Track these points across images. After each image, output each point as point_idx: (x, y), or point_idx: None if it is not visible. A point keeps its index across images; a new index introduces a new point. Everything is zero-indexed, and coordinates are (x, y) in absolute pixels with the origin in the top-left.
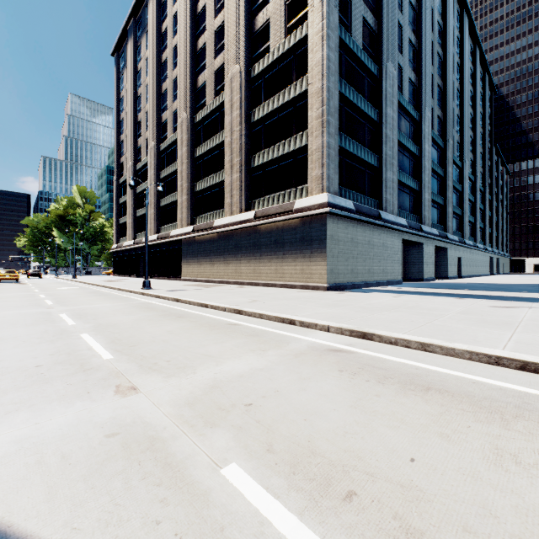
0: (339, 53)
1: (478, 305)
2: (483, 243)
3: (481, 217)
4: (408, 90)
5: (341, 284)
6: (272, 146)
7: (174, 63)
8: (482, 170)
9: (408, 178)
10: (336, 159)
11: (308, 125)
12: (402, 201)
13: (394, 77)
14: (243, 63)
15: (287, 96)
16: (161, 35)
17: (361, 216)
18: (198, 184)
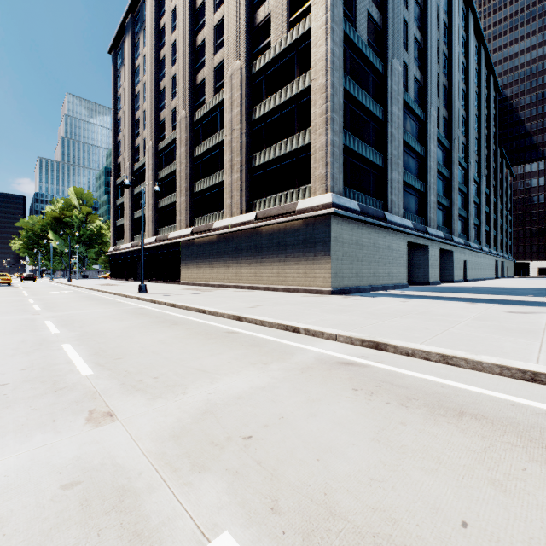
0: (344, 48)
1: (493, 310)
2: (488, 246)
3: (486, 220)
4: (414, 89)
5: (346, 288)
6: (274, 144)
7: (173, 60)
8: (487, 172)
9: (414, 178)
10: (340, 158)
11: (311, 123)
12: (408, 203)
13: (400, 75)
14: (244, 59)
15: (289, 92)
16: (159, 32)
17: (366, 217)
18: (197, 184)
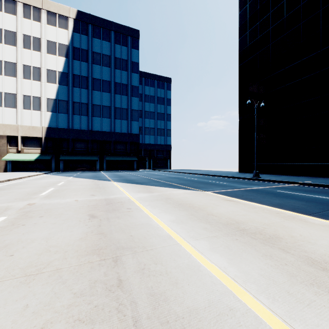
0: None
1: None
2: None
3: None
4: None
5: None
6: None
7: None
8: None
9: None
10: None
11: None
12: None
13: None
14: None
15: None
16: None
17: None
18: None
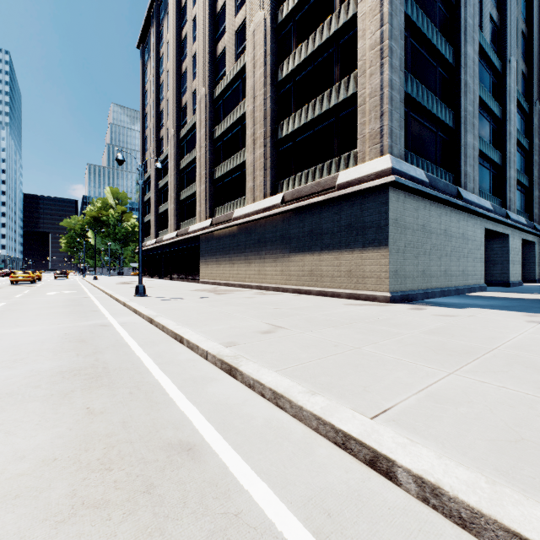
0: None
1: None
2: None
3: None
4: (488, 31)
5: (409, 292)
6: (305, 106)
7: (194, 37)
8: None
9: (490, 147)
10: (401, 107)
11: (358, 62)
12: (482, 179)
13: (475, 5)
14: (268, 6)
15: (326, 32)
16: (181, 11)
17: (437, 192)
18: (217, 169)
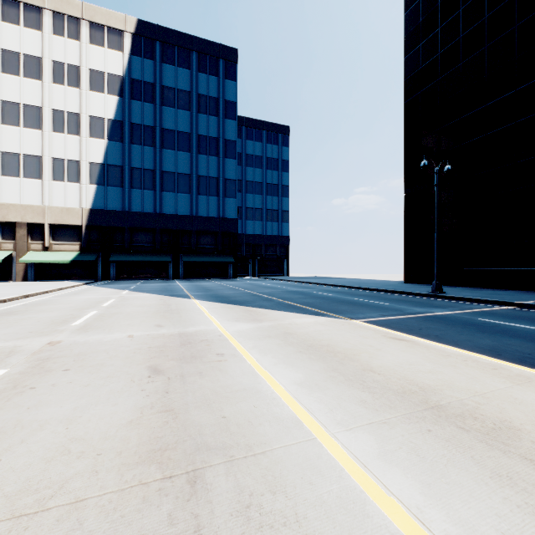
0: None
1: None
2: None
3: None
4: None
5: None
6: None
7: None
8: None
9: None
10: None
11: None
12: None
13: None
14: None
15: None
16: None
17: None
18: None
